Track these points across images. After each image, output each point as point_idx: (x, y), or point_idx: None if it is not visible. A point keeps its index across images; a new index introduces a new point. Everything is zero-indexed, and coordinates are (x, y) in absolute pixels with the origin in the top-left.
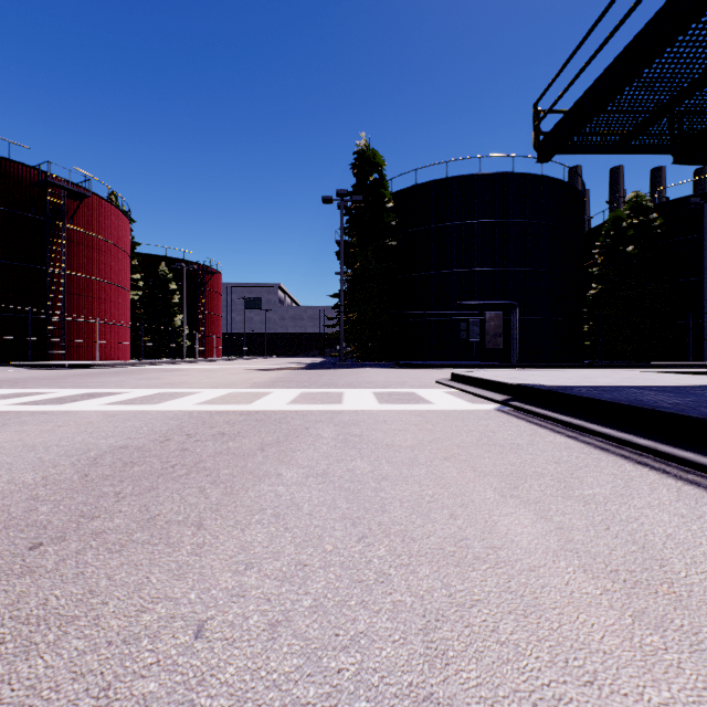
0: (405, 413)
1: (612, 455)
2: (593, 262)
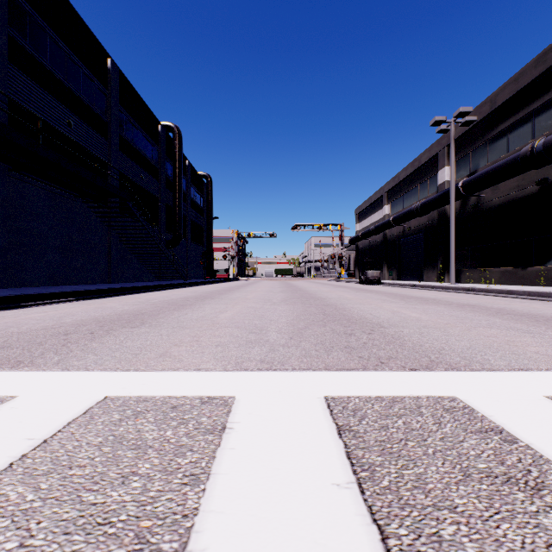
0: None
1: None
2: None
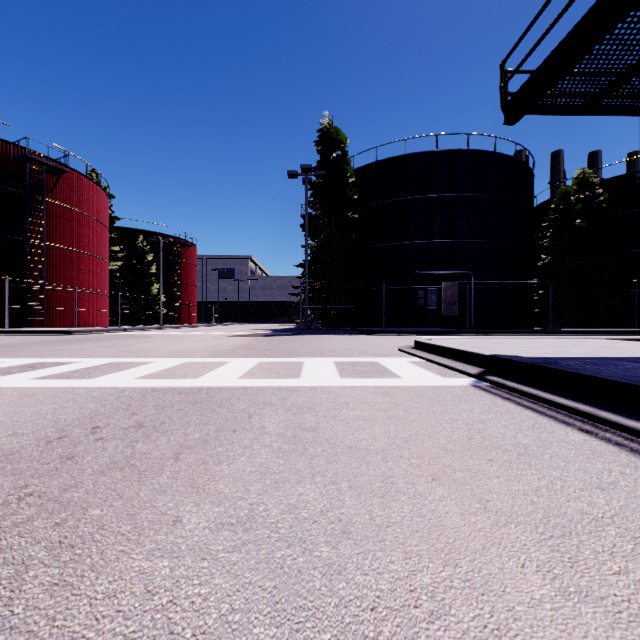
0: (371, 391)
1: None
2: (541, 235)
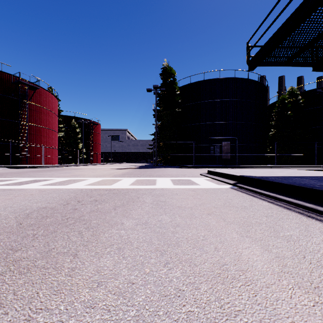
0: (186, 190)
1: (294, 212)
2: (271, 119)
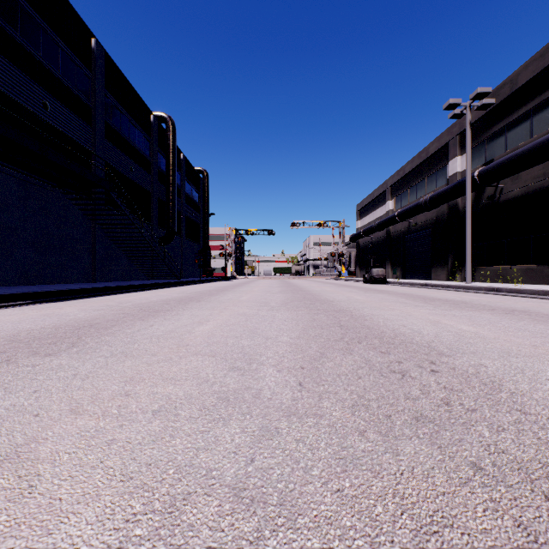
0: None
1: None
2: None
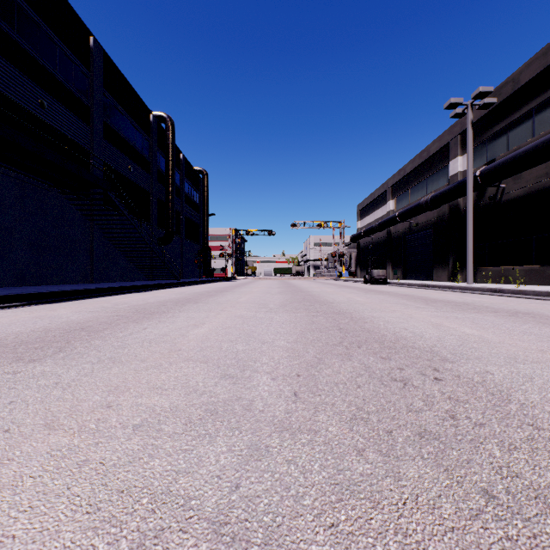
0: None
1: None
2: None
